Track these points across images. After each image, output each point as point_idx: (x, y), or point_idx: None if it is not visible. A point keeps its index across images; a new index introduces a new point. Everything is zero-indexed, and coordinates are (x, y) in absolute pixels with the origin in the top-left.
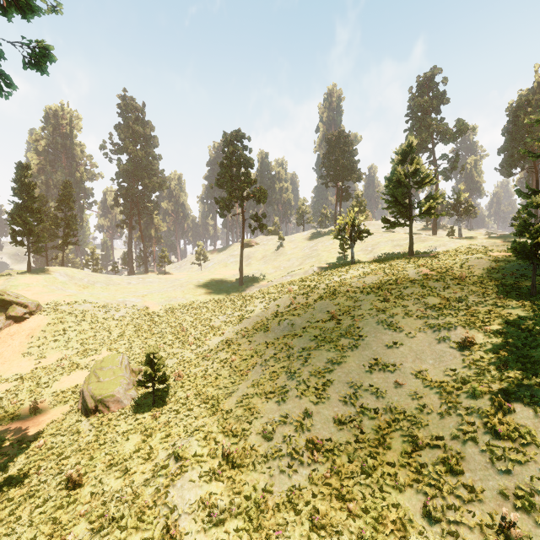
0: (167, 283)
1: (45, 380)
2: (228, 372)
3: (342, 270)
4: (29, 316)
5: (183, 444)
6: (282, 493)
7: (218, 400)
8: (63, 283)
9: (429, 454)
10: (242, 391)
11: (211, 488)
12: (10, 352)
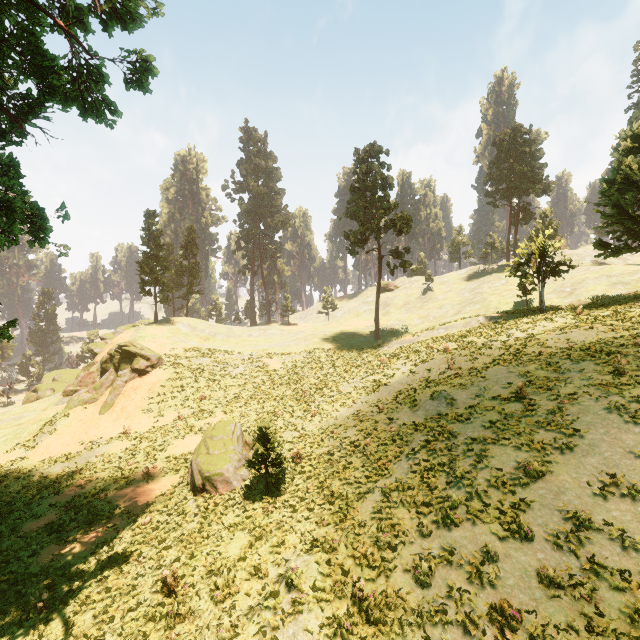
0: (290, 336)
1: (161, 442)
2: (360, 461)
3: (526, 321)
4: (151, 370)
5: (298, 564)
6: None
7: (347, 501)
8: (186, 335)
9: None
10: (381, 494)
11: None
12: (133, 407)
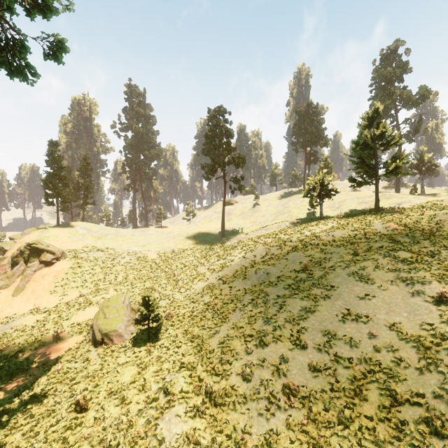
0: (163, 235)
1: (66, 314)
2: (211, 314)
3: (312, 225)
4: (56, 261)
5: (171, 379)
6: (260, 435)
7: (203, 339)
8: (83, 235)
9: (410, 411)
10: (223, 333)
11: (195, 424)
12: (41, 289)
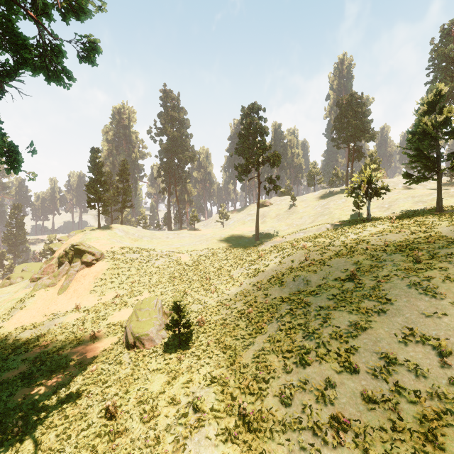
0: (196, 238)
1: (103, 314)
2: (245, 323)
3: (358, 227)
4: (95, 262)
5: (202, 394)
6: None
7: (236, 351)
8: (121, 237)
9: None
10: (258, 346)
11: (227, 450)
12: (82, 289)
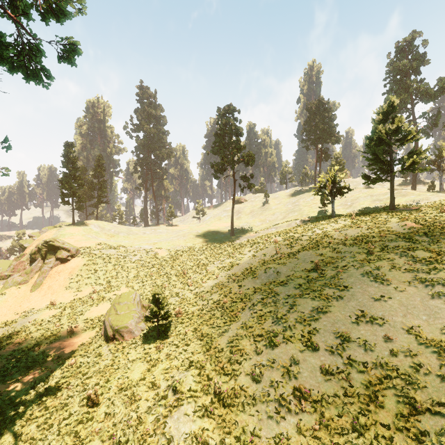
0: (173, 234)
1: (80, 309)
2: (220, 313)
3: (323, 223)
4: (71, 258)
5: (180, 377)
6: (270, 439)
7: (212, 338)
8: (96, 233)
9: (431, 421)
10: (232, 332)
11: (203, 424)
12: (57, 285)
